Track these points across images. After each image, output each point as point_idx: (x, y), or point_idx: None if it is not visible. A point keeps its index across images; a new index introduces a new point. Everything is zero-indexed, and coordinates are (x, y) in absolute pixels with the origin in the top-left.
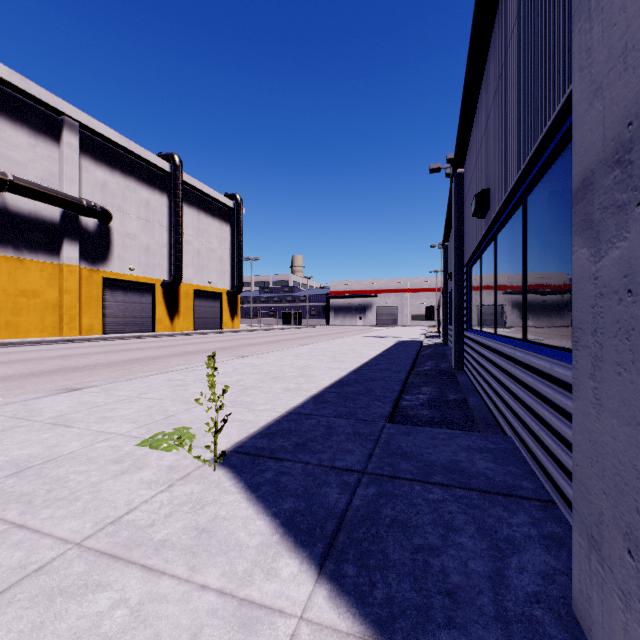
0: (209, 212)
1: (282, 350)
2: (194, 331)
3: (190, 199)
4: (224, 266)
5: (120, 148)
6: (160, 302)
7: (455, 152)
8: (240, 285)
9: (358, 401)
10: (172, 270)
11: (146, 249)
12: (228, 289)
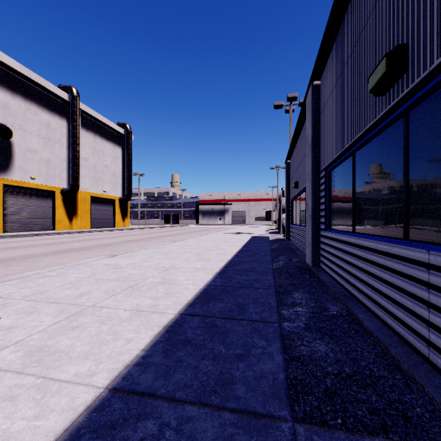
0: (104, 136)
1: (155, 247)
2: (90, 229)
3: (87, 125)
4: (116, 179)
5: (21, 76)
6: (60, 206)
7: (317, 58)
8: (129, 194)
9: (231, 337)
10: (70, 180)
11: (47, 162)
12: (120, 197)
